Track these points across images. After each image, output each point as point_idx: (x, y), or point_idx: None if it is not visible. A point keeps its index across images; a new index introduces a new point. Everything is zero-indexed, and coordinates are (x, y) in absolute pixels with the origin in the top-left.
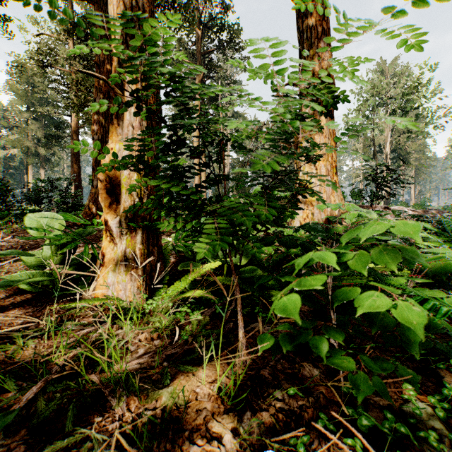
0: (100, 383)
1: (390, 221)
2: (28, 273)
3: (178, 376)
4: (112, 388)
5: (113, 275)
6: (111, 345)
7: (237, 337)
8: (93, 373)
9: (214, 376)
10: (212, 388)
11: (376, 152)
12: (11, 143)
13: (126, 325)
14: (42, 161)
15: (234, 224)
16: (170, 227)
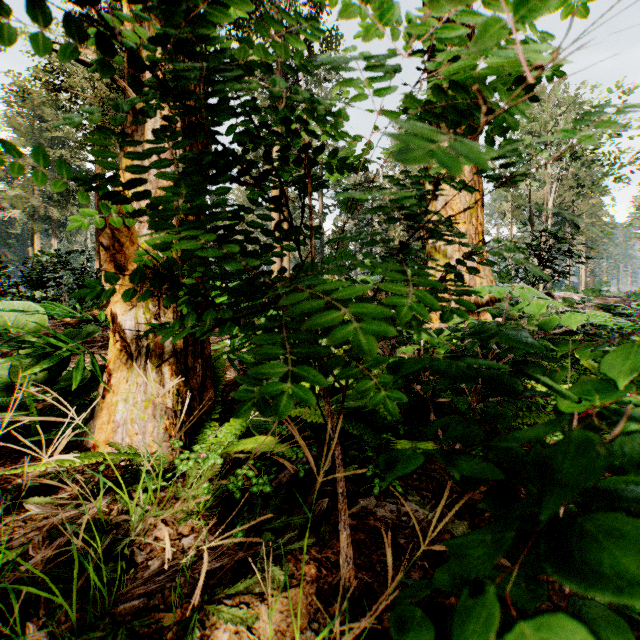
0: None
1: (598, 316)
2: None
3: (217, 633)
4: None
5: (125, 408)
6: (90, 562)
7: (336, 531)
8: (47, 625)
9: (290, 632)
10: None
11: (531, 215)
12: (10, 201)
13: (133, 508)
14: (54, 227)
15: (330, 327)
16: (180, 337)
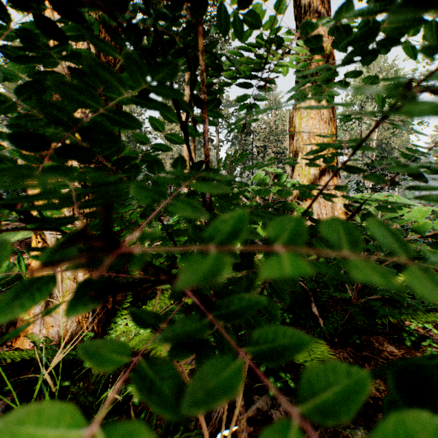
0: None
1: None
2: None
3: None
4: None
5: (43, 302)
6: None
7: None
8: None
9: None
10: None
11: None
12: None
13: None
14: None
15: None
16: None
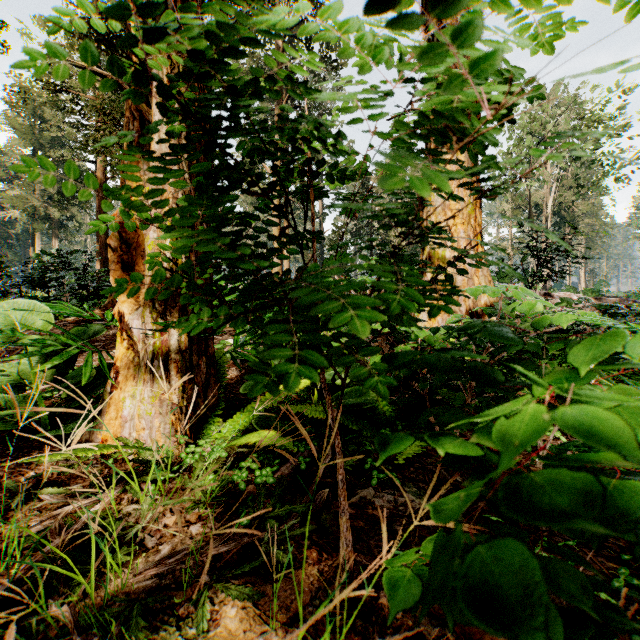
0: (75, 626)
1: (588, 315)
2: (0, 398)
3: (226, 609)
4: (96, 639)
5: (132, 404)
6: (106, 545)
7: (336, 519)
8: (67, 602)
9: (293, 608)
10: (290, 639)
11: (531, 215)
12: (10, 201)
13: (143, 497)
14: (54, 227)
15: None
16: (197, 332)
